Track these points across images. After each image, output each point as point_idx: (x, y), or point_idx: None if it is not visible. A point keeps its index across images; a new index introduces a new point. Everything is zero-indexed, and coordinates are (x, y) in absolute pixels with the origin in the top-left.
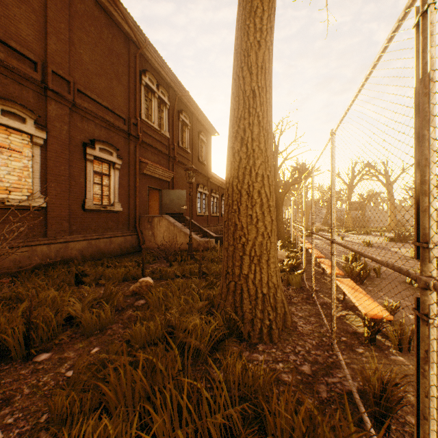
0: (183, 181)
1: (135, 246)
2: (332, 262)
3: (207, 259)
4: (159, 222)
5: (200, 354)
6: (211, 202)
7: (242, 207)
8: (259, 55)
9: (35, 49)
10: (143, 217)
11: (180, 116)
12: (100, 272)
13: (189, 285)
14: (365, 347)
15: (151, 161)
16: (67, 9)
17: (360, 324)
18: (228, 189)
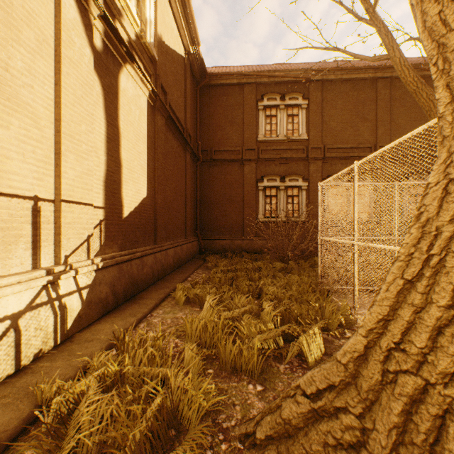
0: None
1: None
2: None
3: None
4: None
5: None
6: None
7: None
8: None
9: (370, 140)
10: None
11: None
12: None
13: None
14: None
15: None
16: (388, 104)
17: None
18: None
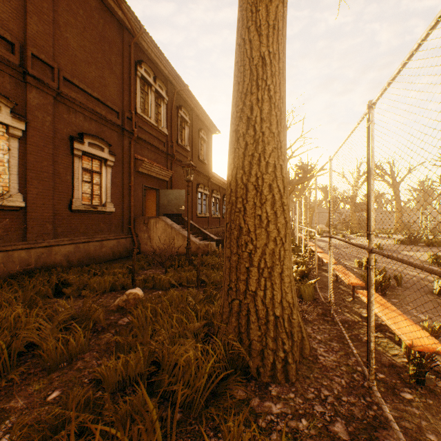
0: (182, 180)
1: (129, 249)
2: (371, 278)
3: (206, 265)
4: (156, 223)
5: (193, 404)
6: (212, 203)
7: (249, 205)
8: (270, 9)
9: (13, 29)
10: (138, 219)
11: (179, 111)
12: (84, 280)
13: (184, 298)
14: (411, 390)
15: (148, 158)
16: None
17: (396, 352)
18: (231, 183)
